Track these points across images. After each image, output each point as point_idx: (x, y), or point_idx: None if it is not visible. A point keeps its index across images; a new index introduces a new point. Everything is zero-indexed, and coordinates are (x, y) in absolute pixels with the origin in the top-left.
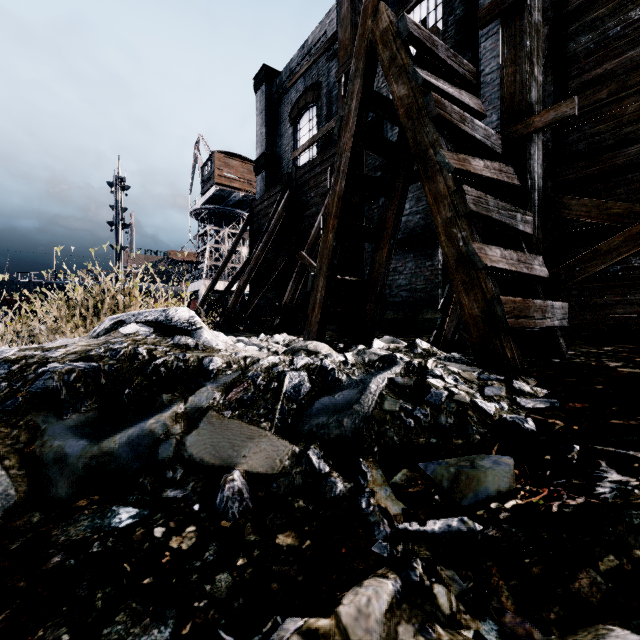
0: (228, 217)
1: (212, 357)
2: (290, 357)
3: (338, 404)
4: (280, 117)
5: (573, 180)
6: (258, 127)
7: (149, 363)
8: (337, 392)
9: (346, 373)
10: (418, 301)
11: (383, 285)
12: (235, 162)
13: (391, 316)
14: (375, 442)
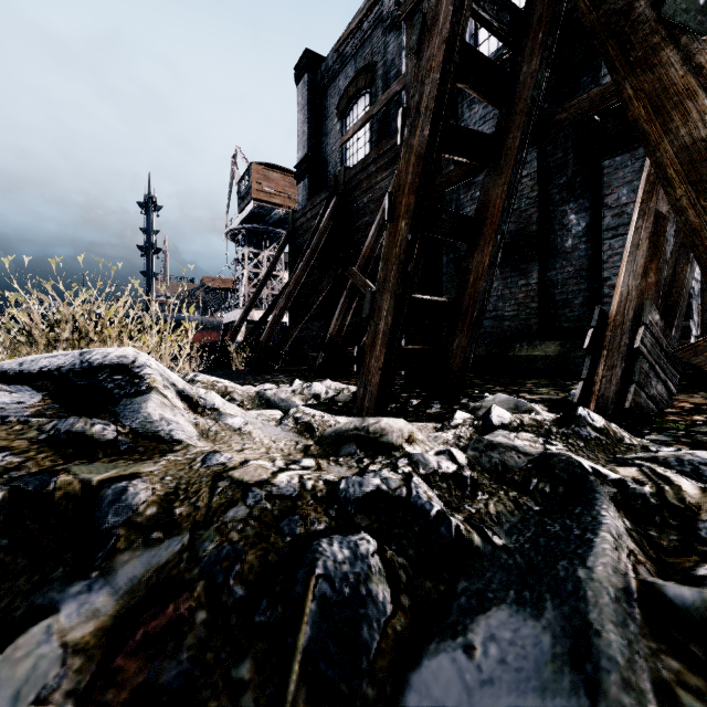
0: (268, 238)
1: (129, 480)
2: (331, 462)
3: None
4: (326, 111)
5: None
6: (300, 125)
7: None
8: (471, 618)
9: (477, 526)
10: (507, 333)
11: (482, 308)
12: (276, 175)
13: None
14: None
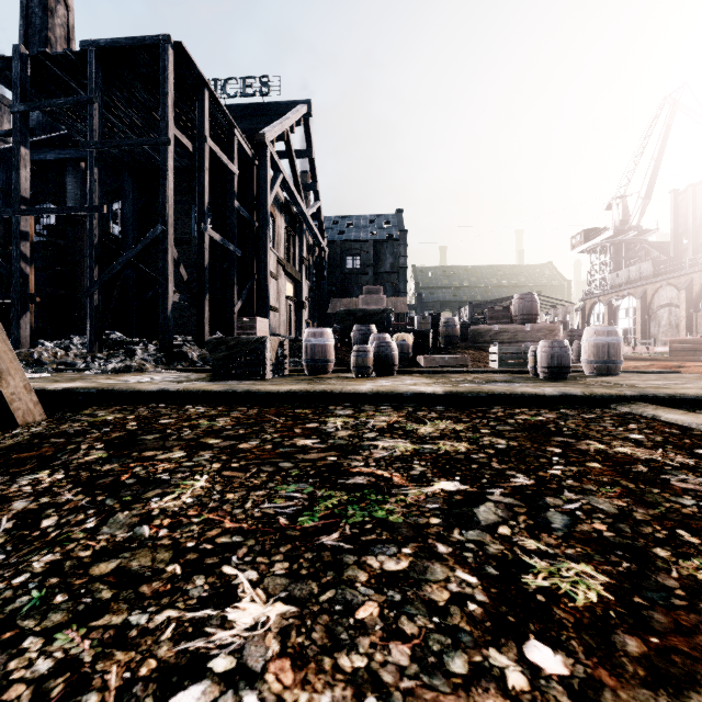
0: None
1: None
2: None
3: None
4: None
5: None
6: None
7: None
8: None
9: None
10: None
11: None
12: None
13: None
14: None
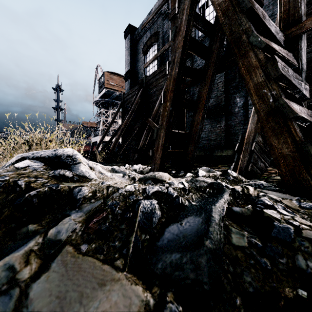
0: (112, 104)
1: (81, 187)
2: (143, 184)
3: (187, 235)
4: (137, 51)
5: (309, 74)
6: (126, 57)
7: (23, 195)
8: (183, 219)
9: (187, 199)
10: (212, 146)
11: (199, 135)
12: (115, 77)
13: (197, 154)
14: (235, 291)
